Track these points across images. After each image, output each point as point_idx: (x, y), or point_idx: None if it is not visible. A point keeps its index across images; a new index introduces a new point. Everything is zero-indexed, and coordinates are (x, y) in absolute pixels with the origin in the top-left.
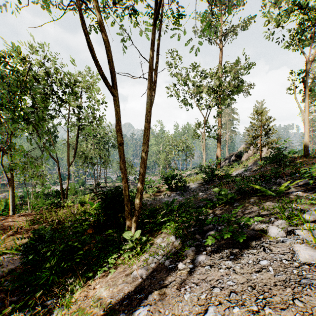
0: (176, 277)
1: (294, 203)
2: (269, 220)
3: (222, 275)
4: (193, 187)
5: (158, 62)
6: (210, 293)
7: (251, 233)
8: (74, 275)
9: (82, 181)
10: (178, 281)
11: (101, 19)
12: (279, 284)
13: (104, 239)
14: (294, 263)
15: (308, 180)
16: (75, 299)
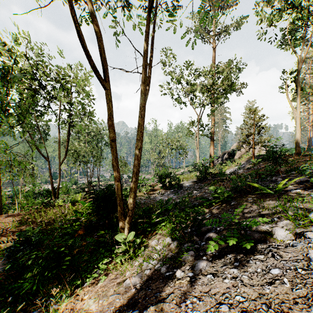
0: (174, 288)
1: (295, 201)
2: (272, 220)
3: (229, 287)
4: (187, 185)
5: (152, 56)
6: (217, 311)
7: (255, 236)
8: (62, 282)
9: (74, 180)
10: (178, 293)
11: (92, 8)
12: (299, 301)
13: (96, 240)
14: (312, 274)
15: (306, 178)
16: (60, 312)
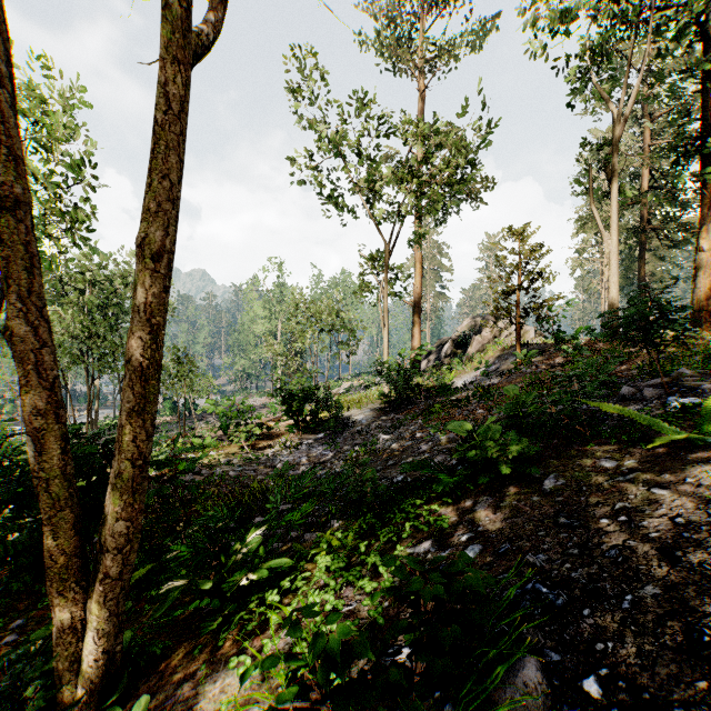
0: None
1: None
2: None
3: None
4: (361, 420)
5: None
6: None
7: None
8: None
9: None
10: None
11: None
12: None
13: None
14: None
15: None
16: None
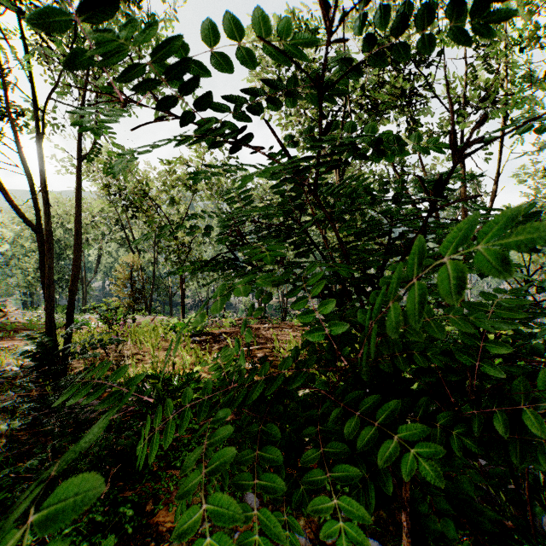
0: None
1: None
2: None
3: None
4: None
5: None
6: None
7: None
8: None
9: None
10: None
11: None
12: None
13: None
14: None
15: None
16: None
